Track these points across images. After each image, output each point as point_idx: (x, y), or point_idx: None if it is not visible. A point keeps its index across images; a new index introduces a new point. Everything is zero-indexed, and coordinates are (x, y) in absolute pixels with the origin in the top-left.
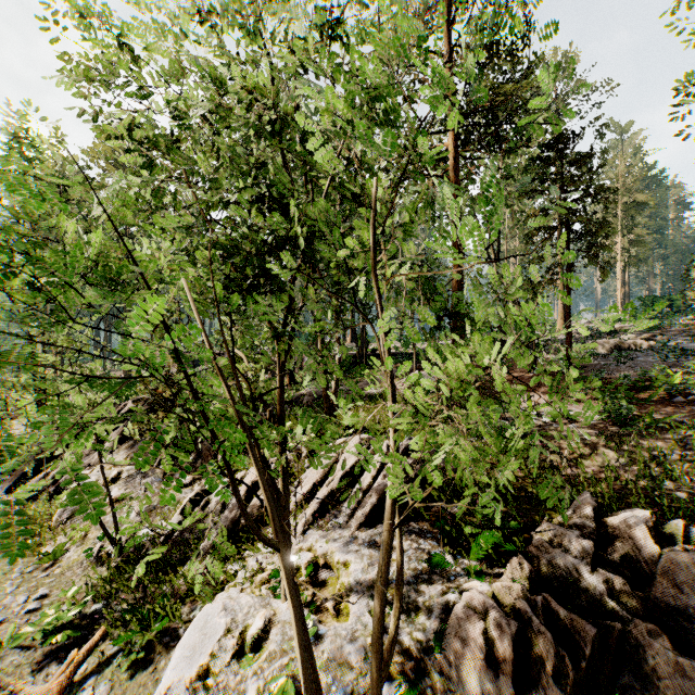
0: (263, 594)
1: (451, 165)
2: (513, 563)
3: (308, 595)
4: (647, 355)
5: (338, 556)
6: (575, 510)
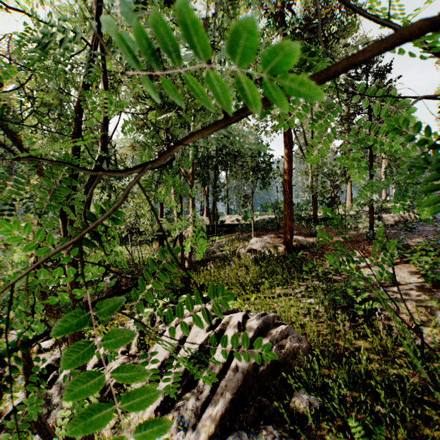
0: None
1: None
2: None
3: None
4: (423, 225)
5: None
6: None
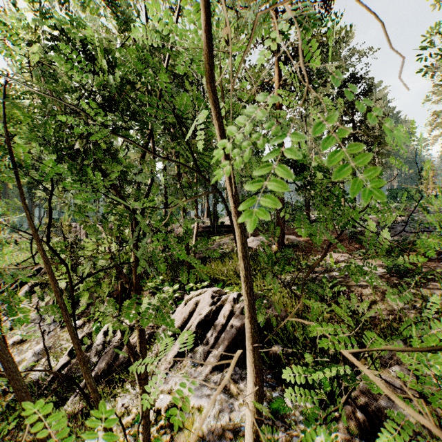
0: (125, 441)
1: (276, 94)
2: (346, 410)
3: (166, 440)
4: (402, 226)
5: (193, 401)
6: (390, 357)
